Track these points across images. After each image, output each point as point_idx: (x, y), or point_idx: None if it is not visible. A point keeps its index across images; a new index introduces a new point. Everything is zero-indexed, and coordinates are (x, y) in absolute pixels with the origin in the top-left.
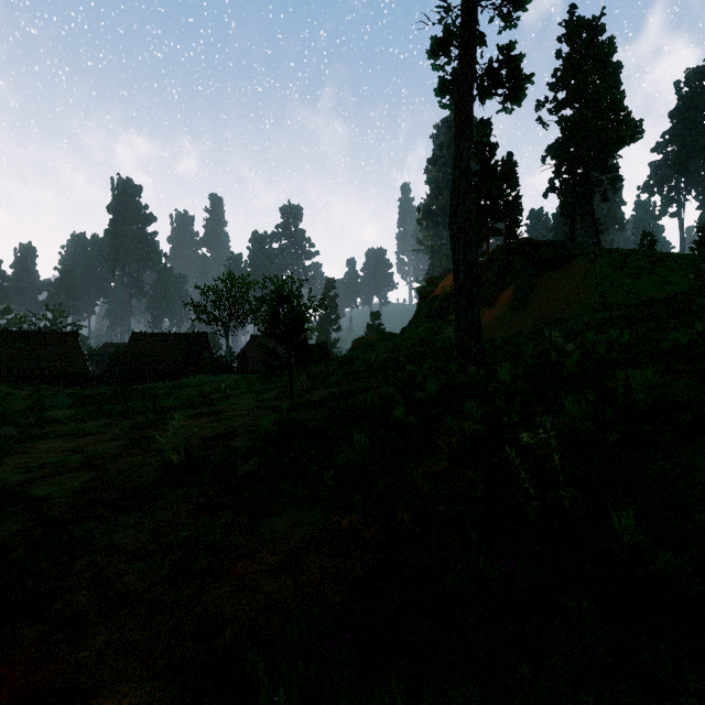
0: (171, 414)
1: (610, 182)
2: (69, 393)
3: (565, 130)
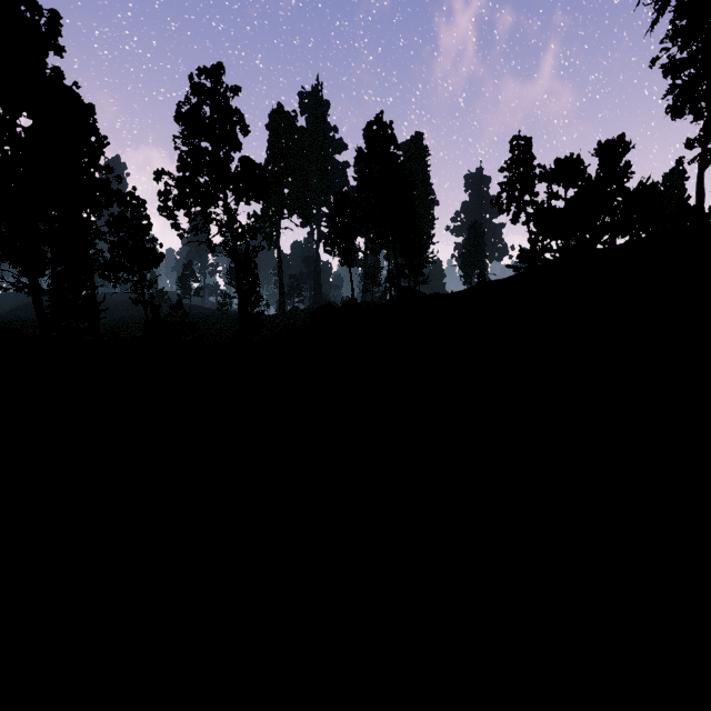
0: None
1: None
2: None
3: None
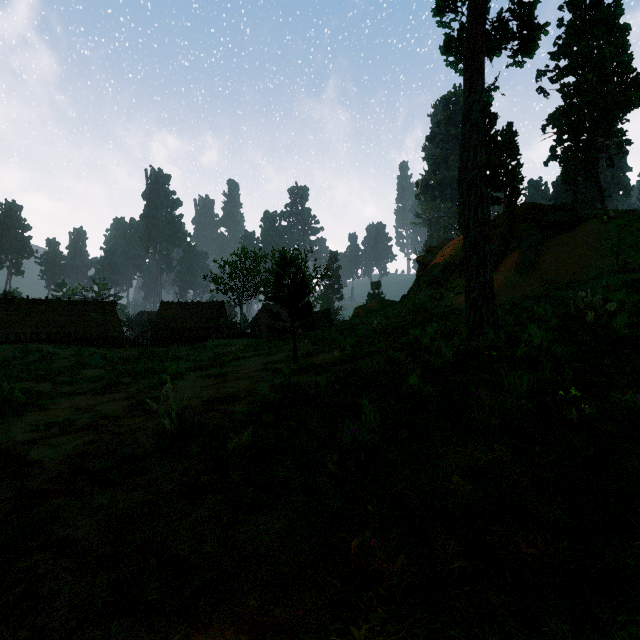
0: (184, 375)
1: (617, 146)
2: (105, 354)
3: (568, 97)
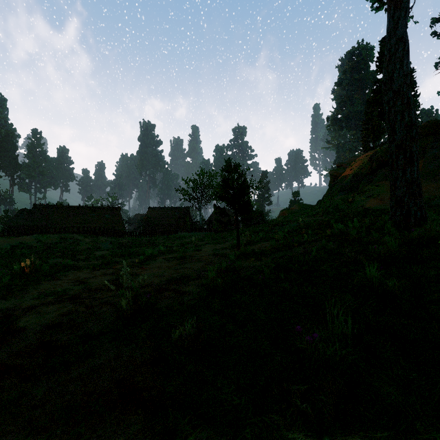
0: (157, 256)
1: None
2: (111, 241)
3: None
